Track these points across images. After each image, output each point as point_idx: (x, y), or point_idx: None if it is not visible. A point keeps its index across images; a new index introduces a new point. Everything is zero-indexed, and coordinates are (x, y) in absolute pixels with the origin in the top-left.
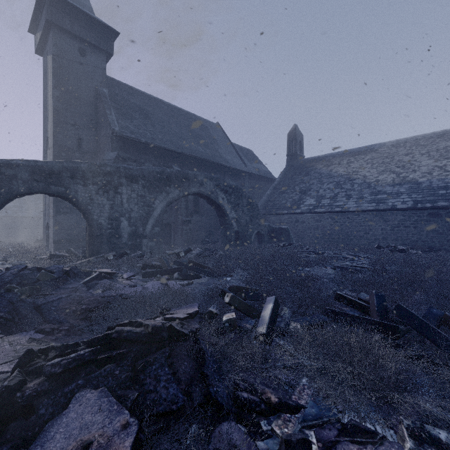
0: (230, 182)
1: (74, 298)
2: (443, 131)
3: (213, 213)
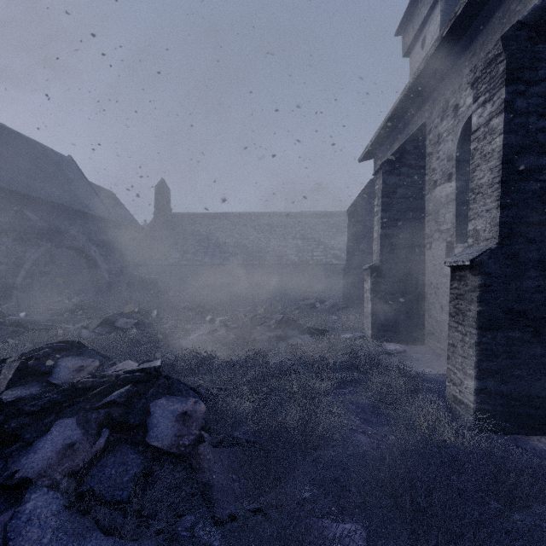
0: (102, 236)
1: (43, 319)
2: (264, 212)
3: (73, 263)
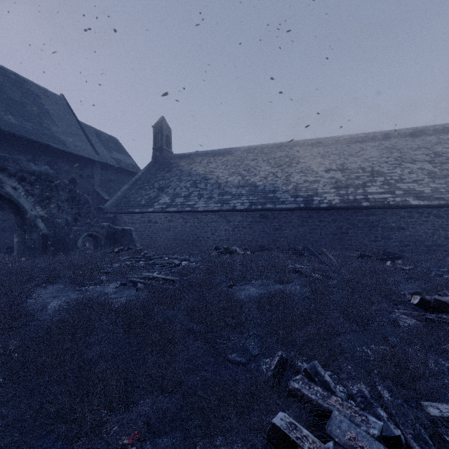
0: (32, 166)
1: None
2: (280, 143)
3: None
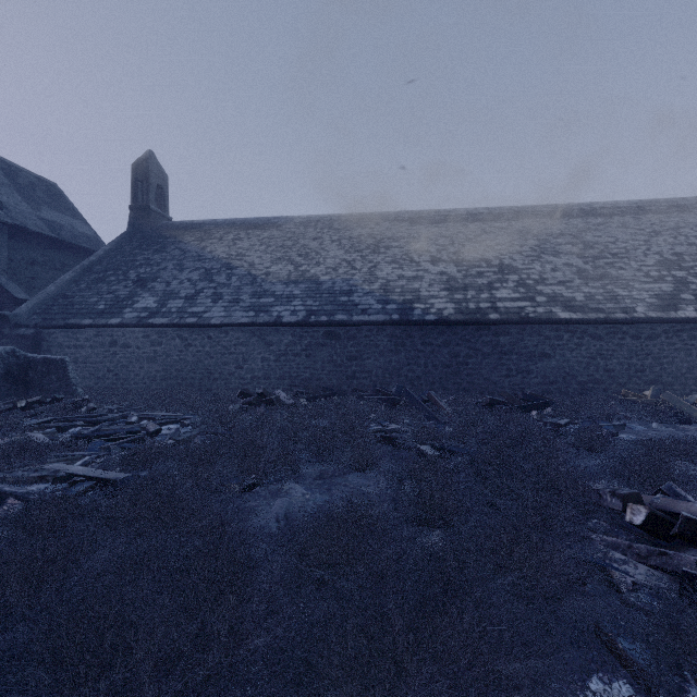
0: None
1: None
2: (361, 214)
3: None
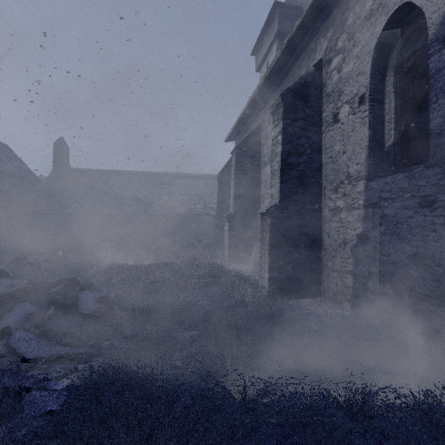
0: None
1: None
2: (156, 172)
3: None
